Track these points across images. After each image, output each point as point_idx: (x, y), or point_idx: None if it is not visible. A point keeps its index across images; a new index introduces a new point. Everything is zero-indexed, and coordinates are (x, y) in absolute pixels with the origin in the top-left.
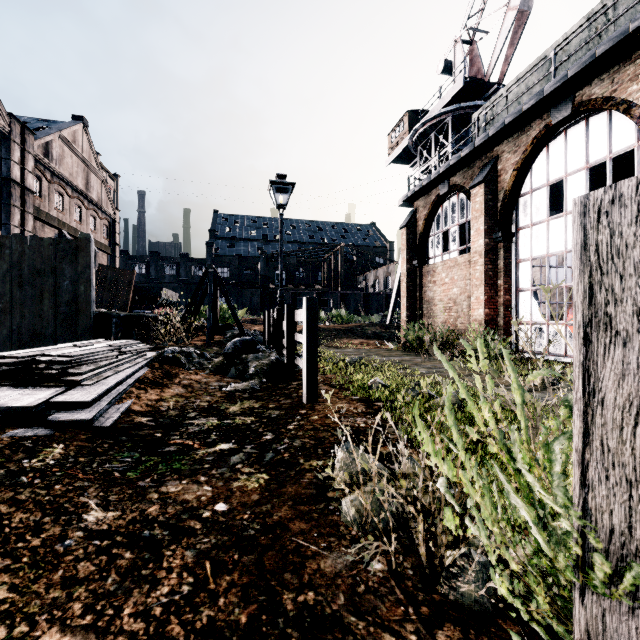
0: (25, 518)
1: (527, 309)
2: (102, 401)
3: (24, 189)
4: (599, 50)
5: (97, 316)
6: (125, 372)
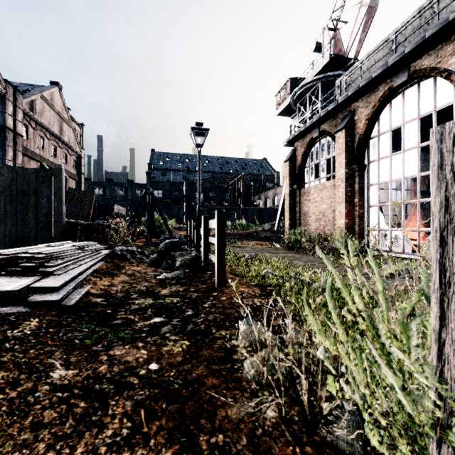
0: (6, 375)
1: (375, 219)
2: (68, 286)
3: (15, 134)
4: (428, 33)
5: (67, 224)
6: (86, 265)
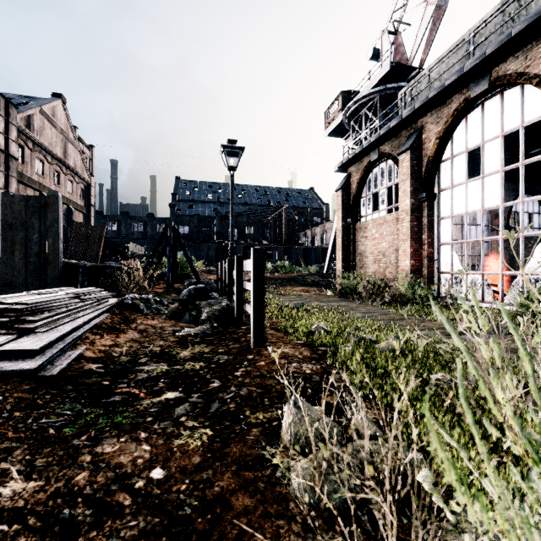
0: None
1: (448, 260)
2: (53, 348)
3: (8, 156)
4: (515, 30)
5: (65, 266)
6: (83, 318)
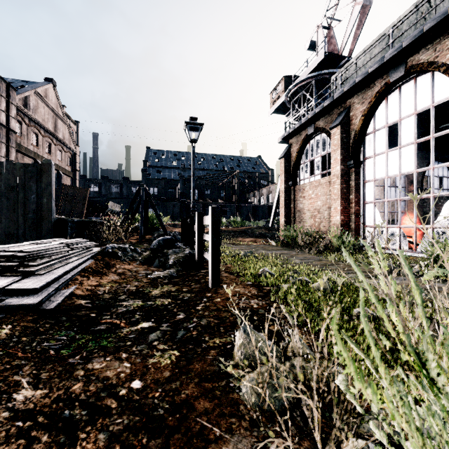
0: None
1: (371, 216)
2: (50, 287)
3: (9, 130)
4: (426, 27)
5: (57, 221)
6: (73, 263)
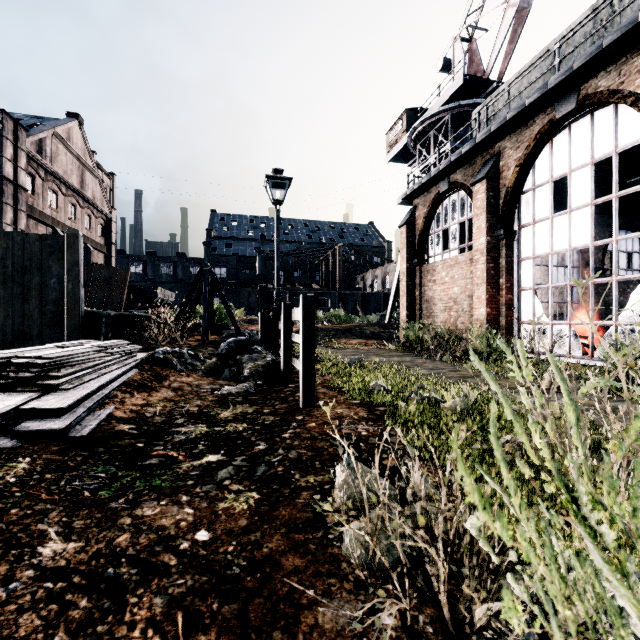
0: None
1: (530, 308)
2: (80, 407)
3: (17, 186)
4: (606, 40)
5: (86, 315)
6: (110, 374)
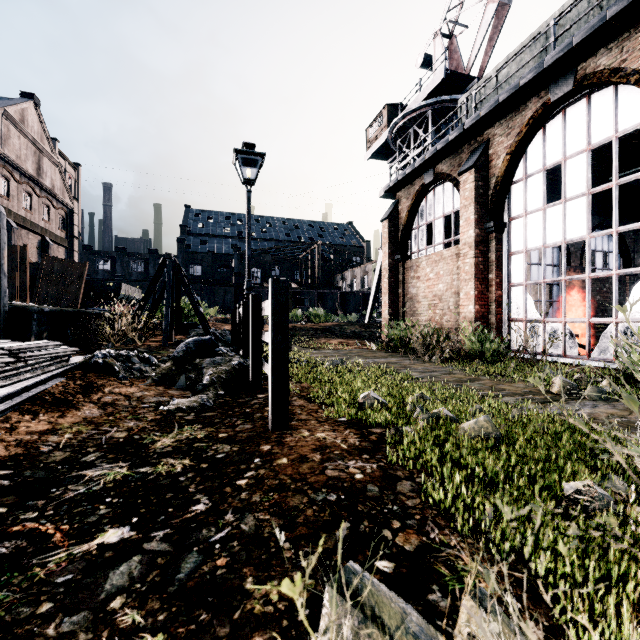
0: None
1: (521, 305)
2: None
3: None
4: (610, 11)
5: (11, 311)
6: (11, 387)
